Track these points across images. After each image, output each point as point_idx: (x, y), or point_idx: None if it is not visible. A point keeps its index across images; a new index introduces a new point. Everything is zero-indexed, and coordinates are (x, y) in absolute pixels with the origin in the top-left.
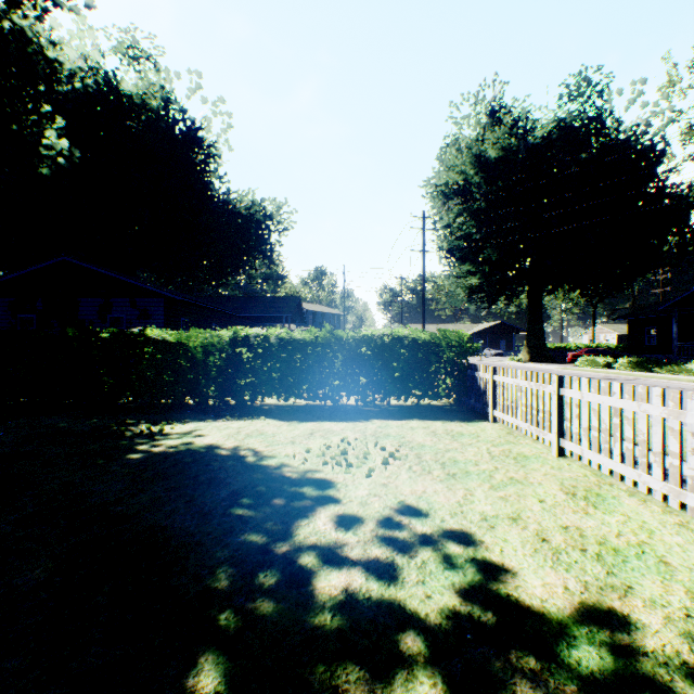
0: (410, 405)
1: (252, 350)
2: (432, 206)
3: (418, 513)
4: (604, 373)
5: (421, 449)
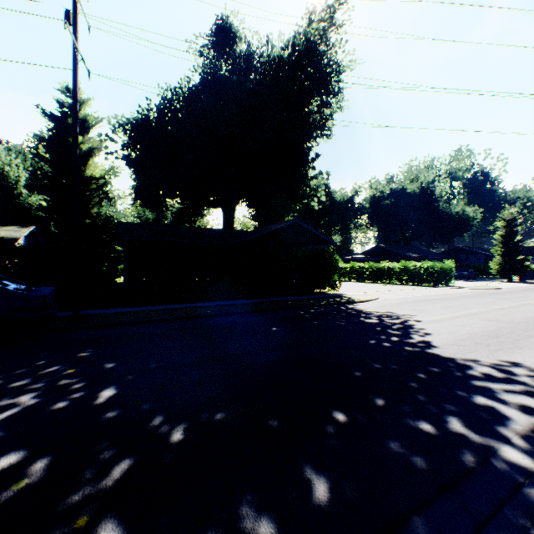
0: None
1: None
2: None
3: None
4: None
5: None
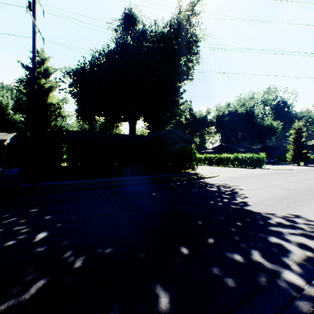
0: None
1: None
2: None
3: None
4: None
5: None
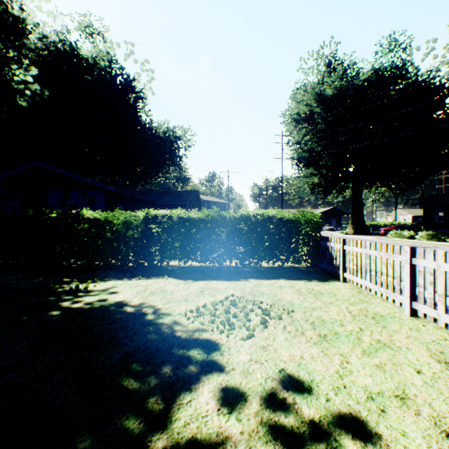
0: (276, 266)
1: (159, 226)
2: (287, 129)
3: (300, 387)
4: (410, 242)
5: (291, 307)
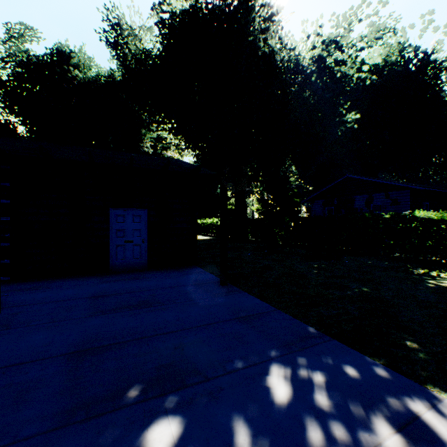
0: None
1: None
2: None
3: None
4: None
5: None
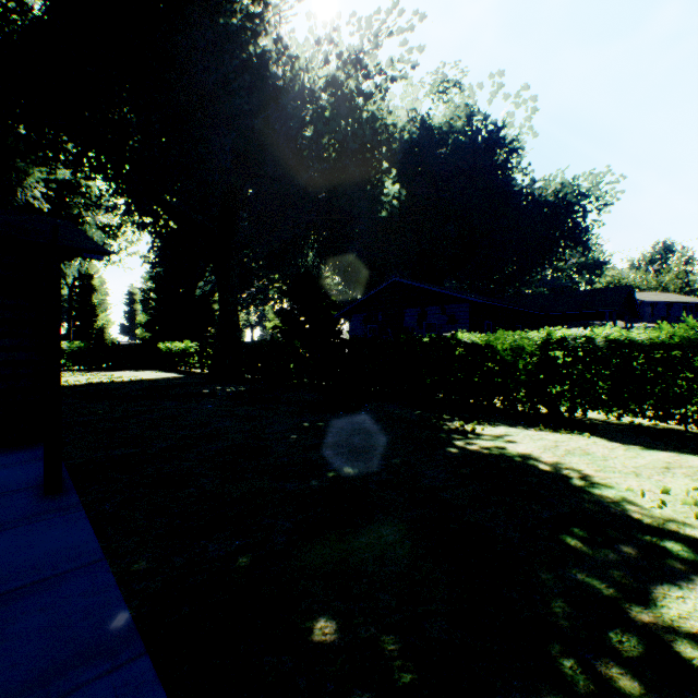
0: None
1: (568, 354)
2: None
3: None
4: None
5: None
